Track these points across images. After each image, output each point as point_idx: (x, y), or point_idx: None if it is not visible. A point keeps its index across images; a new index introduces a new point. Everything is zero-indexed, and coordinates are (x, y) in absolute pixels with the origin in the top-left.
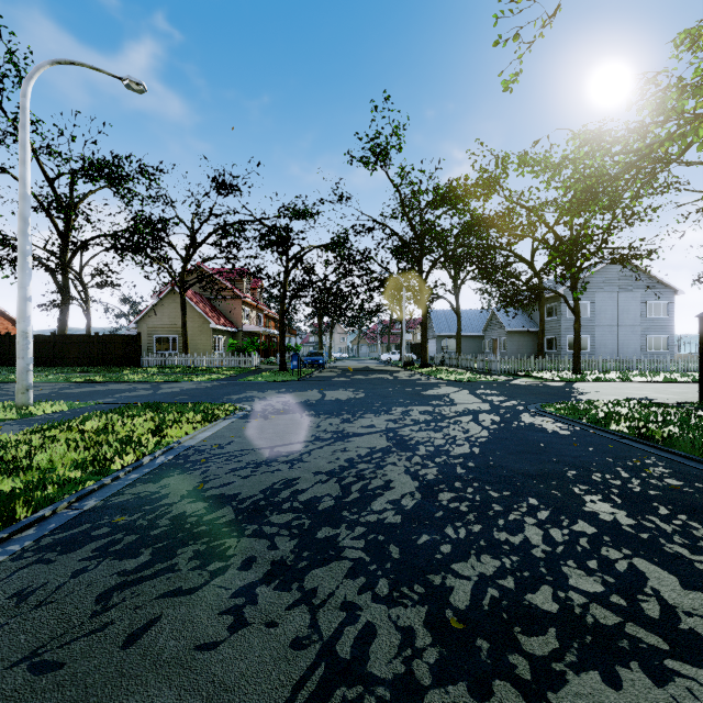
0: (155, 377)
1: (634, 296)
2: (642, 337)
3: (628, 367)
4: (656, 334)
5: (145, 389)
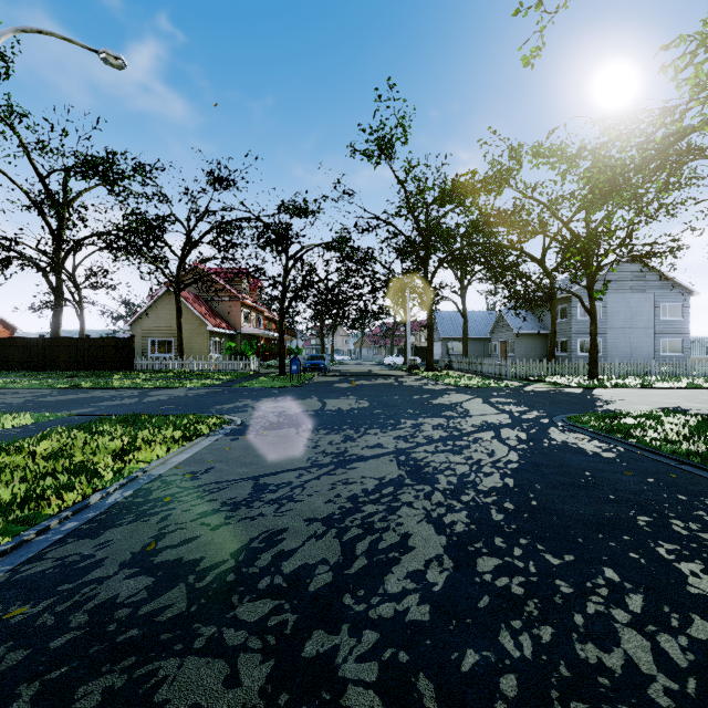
0: (146, 382)
1: (647, 297)
2: (655, 340)
3: (646, 371)
4: (670, 337)
5: (131, 397)
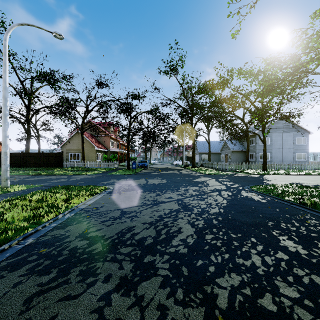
0: (69, 172)
1: (290, 134)
2: (293, 154)
3: (288, 167)
4: (300, 152)
5: (64, 178)
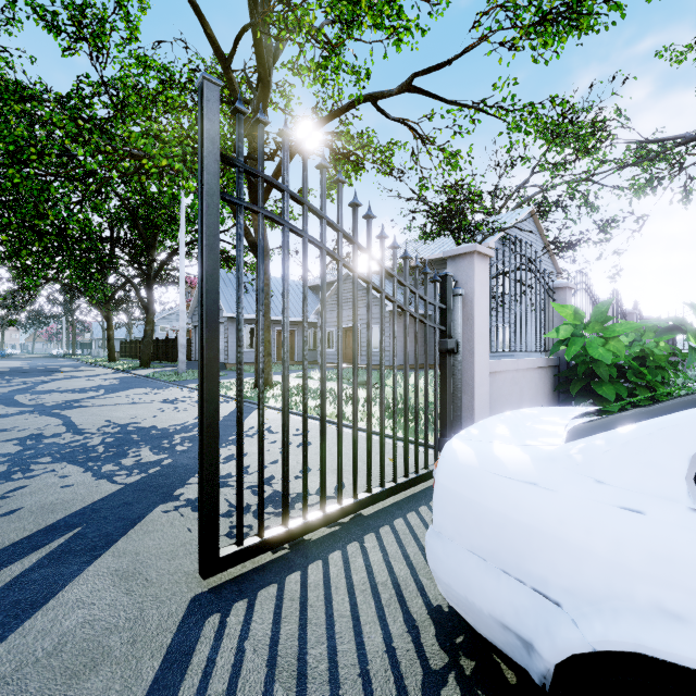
0: None
1: None
2: None
3: None
4: None
5: None
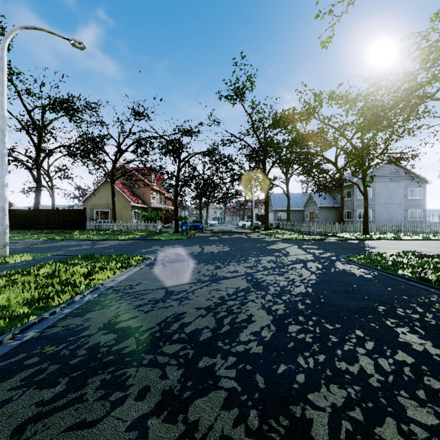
0: (94, 236)
1: (400, 184)
2: (405, 211)
3: (398, 230)
4: (414, 209)
5: (86, 245)
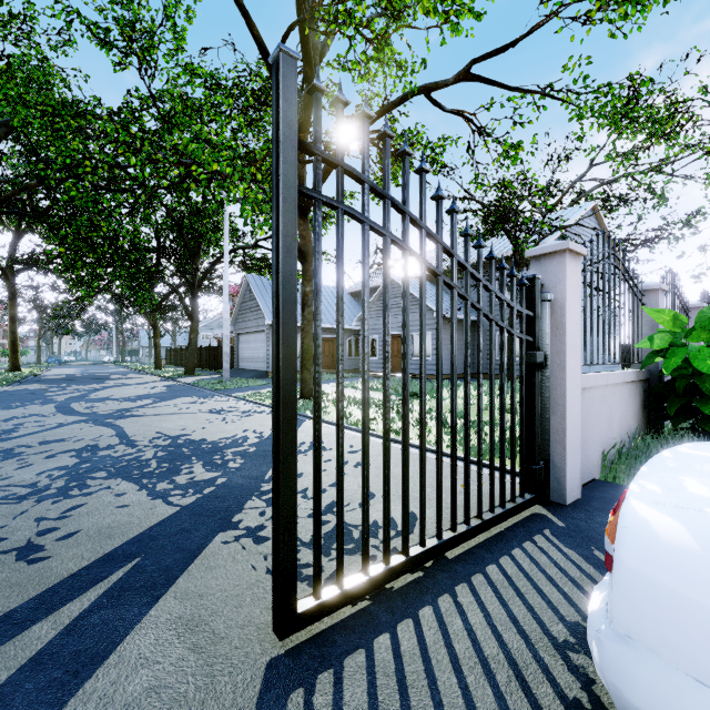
0: None
1: None
2: None
3: None
4: None
5: None
